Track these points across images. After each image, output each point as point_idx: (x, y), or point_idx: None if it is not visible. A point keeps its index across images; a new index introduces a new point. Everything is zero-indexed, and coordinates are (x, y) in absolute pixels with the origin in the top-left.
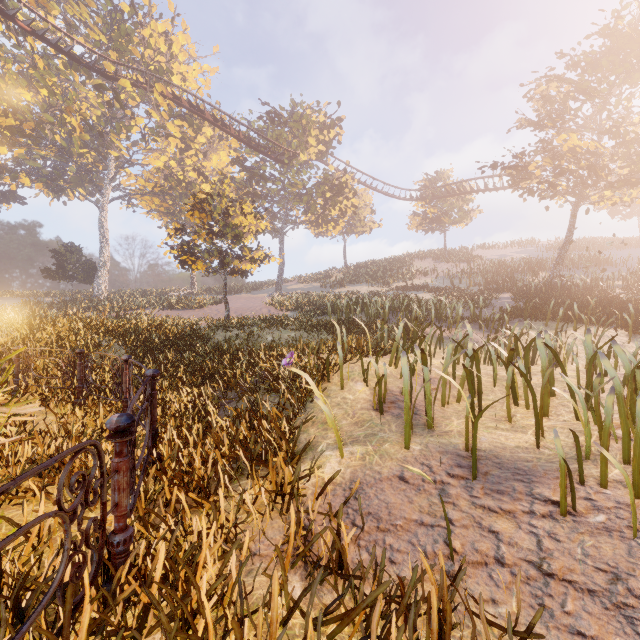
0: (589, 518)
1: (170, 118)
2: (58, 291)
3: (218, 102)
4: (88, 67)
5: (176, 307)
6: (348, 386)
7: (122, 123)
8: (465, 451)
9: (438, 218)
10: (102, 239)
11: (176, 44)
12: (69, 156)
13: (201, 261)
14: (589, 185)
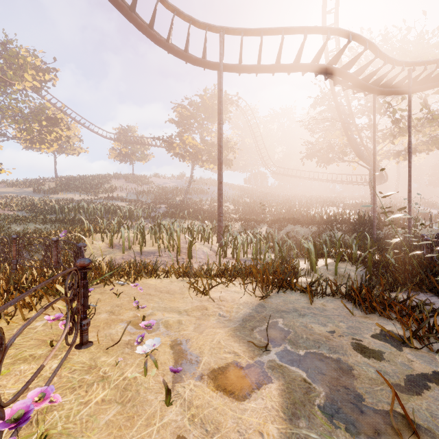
0: (164, 256)
1: None
2: None
3: None
4: None
5: None
6: (95, 243)
7: None
8: (140, 252)
9: (129, 155)
10: None
11: None
12: None
13: None
14: (196, 160)
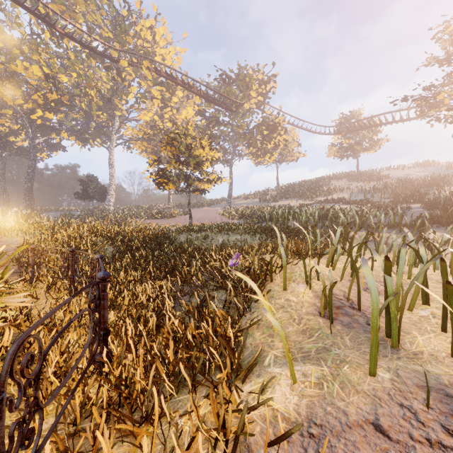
0: None
1: (154, 86)
2: (85, 207)
3: (186, 72)
4: (100, 55)
5: (157, 217)
6: (290, 287)
7: (122, 91)
8: None
9: (352, 147)
10: (111, 172)
11: (158, 34)
12: (90, 117)
13: (171, 182)
14: None
